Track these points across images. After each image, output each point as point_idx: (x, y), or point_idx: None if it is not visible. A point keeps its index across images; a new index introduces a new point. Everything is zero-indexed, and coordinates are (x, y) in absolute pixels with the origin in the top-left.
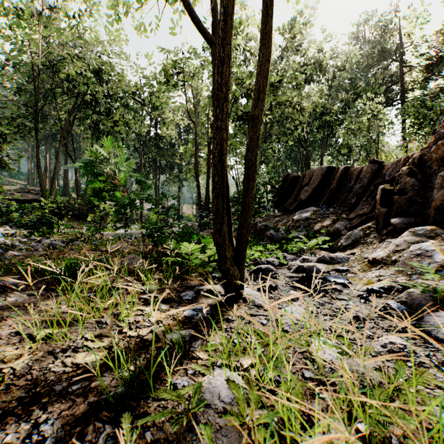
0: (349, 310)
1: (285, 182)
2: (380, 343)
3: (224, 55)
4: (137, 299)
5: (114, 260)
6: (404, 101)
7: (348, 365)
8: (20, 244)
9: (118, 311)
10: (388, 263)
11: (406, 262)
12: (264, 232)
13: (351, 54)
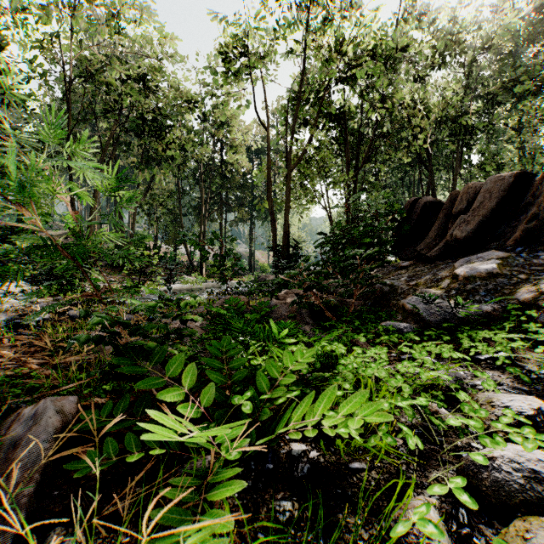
0: None
1: (411, 211)
2: None
3: None
4: None
5: None
6: None
7: None
8: None
9: None
10: None
11: None
12: (390, 297)
13: (505, 19)
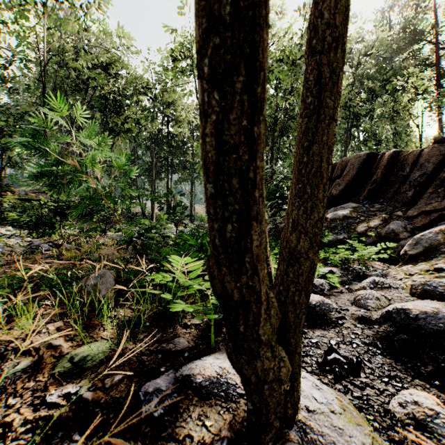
0: None
1: None
2: None
3: None
4: (29, 408)
5: None
6: (439, 87)
7: None
8: (1, 247)
9: None
10: None
11: None
12: None
13: (379, 35)
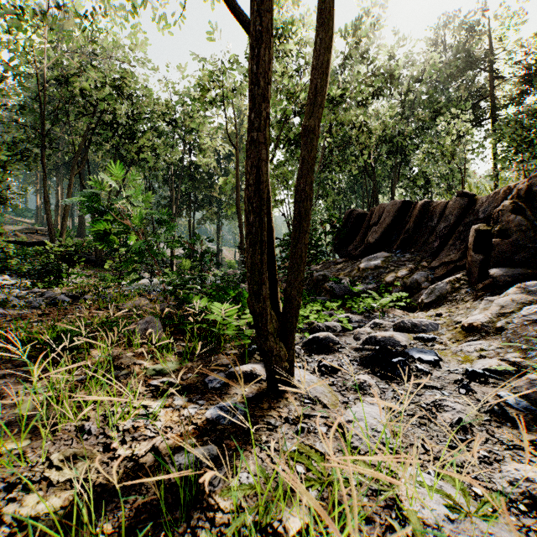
0: (446, 409)
1: (348, 220)
2: (506, 476)
3: (262, 30)
4: (143, 386)
5: (108, 334)
6: (494, 120)
7: (466, 534)
8: (15, 299)
9: (112, 409)
10: (491, 332)
11: (517, 331)
12: (322, 283)
13: (429, 62)
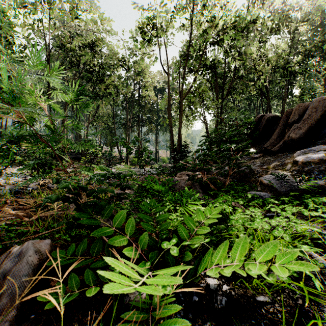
0: None
1: (259, 123)
2: None
3: None
4: None
5: None
6: None
7: None
8: None
9: None
10: None
11: None
12: (249, 176)
13: (316, 3)
